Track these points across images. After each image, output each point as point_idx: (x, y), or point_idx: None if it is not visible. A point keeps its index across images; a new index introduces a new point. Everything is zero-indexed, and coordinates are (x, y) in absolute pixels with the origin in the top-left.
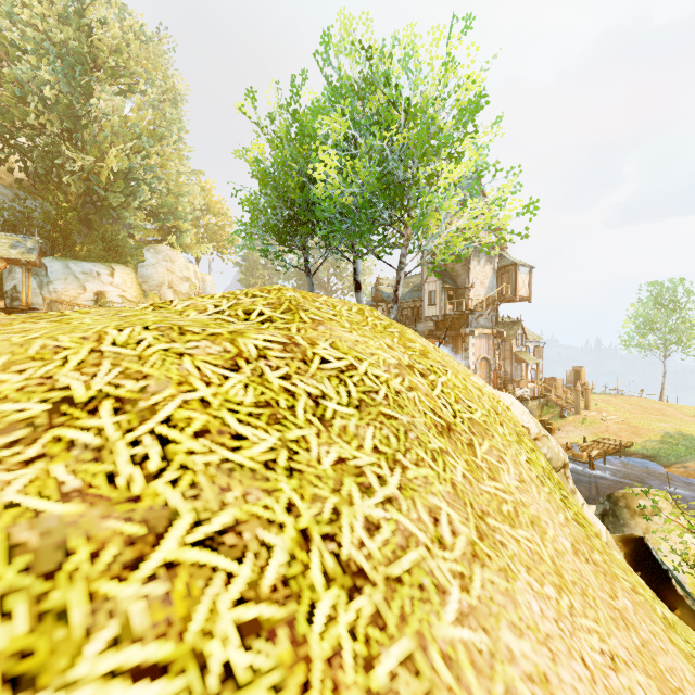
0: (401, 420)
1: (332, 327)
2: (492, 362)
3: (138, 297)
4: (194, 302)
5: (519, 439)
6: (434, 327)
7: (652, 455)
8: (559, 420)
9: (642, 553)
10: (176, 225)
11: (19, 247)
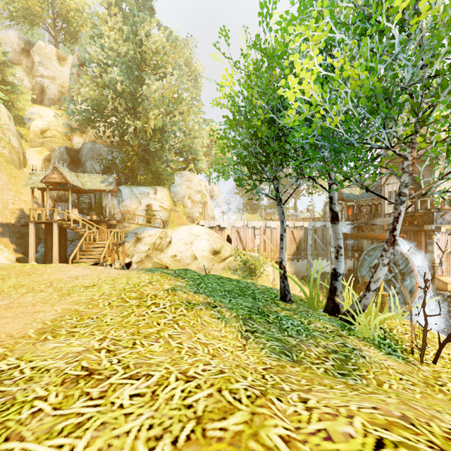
0: None
1: None
2: None
3: (170, 205)
4: None
5: None
6: None
7: None
8: None
9: None
10: (194, 157)
11: (105, 182)
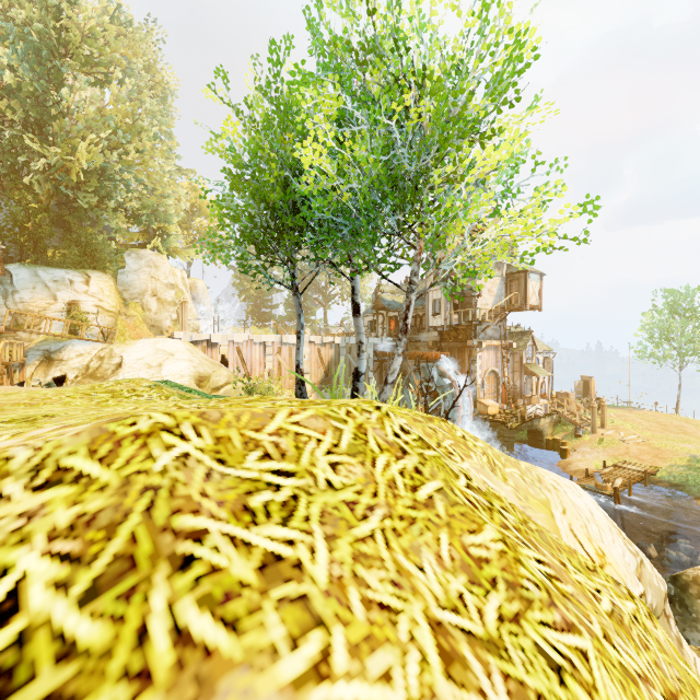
0: None
1: None
2: (500, 375)
3: (117, 306)
4: None
5: None
6: (439, 337)
7: (680, 483)
8: (574, 440)
9: None
10: (162, 227)
11: None
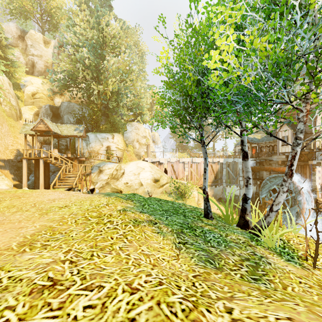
0: None
1: None
2: None
3: (124, 147)
4: None
5: None
6: (286, 158)
7: None
8: None
9: None
10: (141, 112)
11: (77, 130)
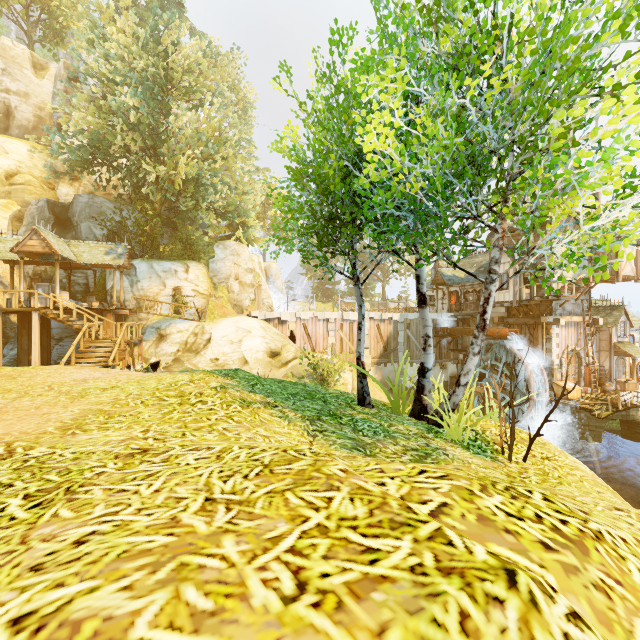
0: None
1: None
2: (583, 355)
3: (209, 289)
4: None
5: None
6: (506, 313)
7: None
8: None
9: None
10: (243, 221)
11: (111, 253)
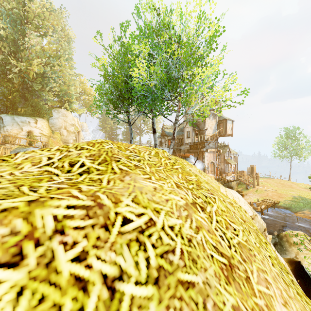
0: (197, 285)
1: (136, 177)
2: (215, 164)
3: (49, 133)
4: (34, 155)
5: (259, 238)
6: (189, 148)
7: (288, 207)
8: (246, 190)
9: (299, 269)
10: (68, 99)
11: None
